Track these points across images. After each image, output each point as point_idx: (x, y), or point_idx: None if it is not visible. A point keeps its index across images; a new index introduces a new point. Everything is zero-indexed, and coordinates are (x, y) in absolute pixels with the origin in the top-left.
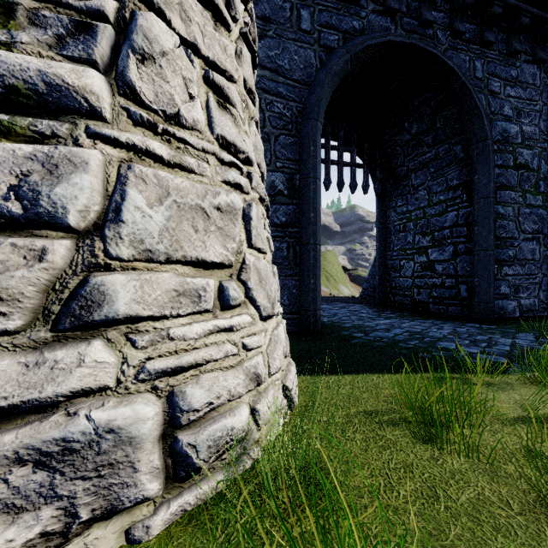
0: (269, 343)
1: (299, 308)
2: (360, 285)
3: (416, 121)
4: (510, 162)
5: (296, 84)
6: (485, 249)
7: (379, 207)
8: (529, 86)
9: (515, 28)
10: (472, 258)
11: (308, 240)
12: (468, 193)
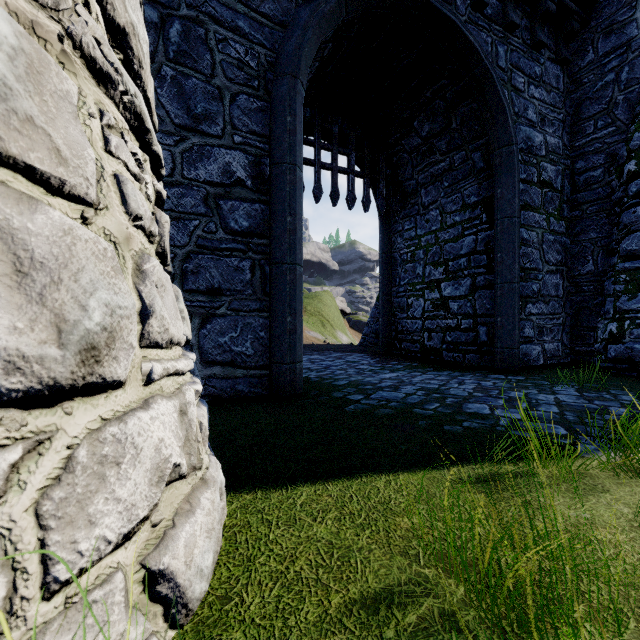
0: (56, 479)
1: (270, 360)
2: (361, 332)
3: (428, 119)
4: (534, 177)
5: (266, 21)
6: (509, 281)
7: (383, 231)
8: (553, 89)
9: (541, 14)
10: (493, 292)
11: (283, 256)
12: (489, 212)
